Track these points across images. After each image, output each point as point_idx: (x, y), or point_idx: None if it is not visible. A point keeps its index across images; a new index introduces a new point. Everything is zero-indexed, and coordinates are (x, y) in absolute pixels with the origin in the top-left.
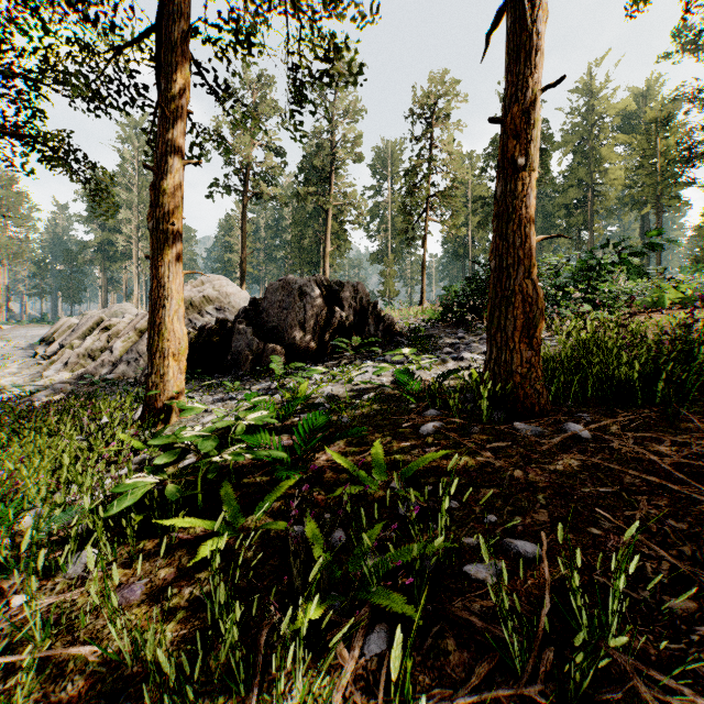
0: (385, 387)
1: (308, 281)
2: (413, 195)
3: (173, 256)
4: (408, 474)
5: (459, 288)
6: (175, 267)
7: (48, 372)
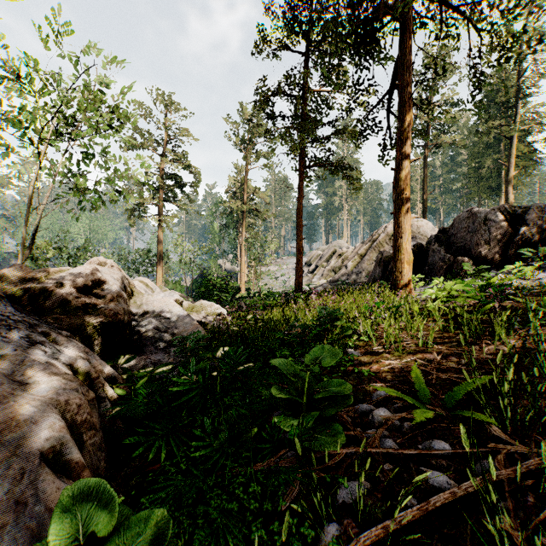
0: None
1: (491, 210)
2: None
3: (406, 211)
4: None
5: None
6: (407, 217)
7: (314, 279)
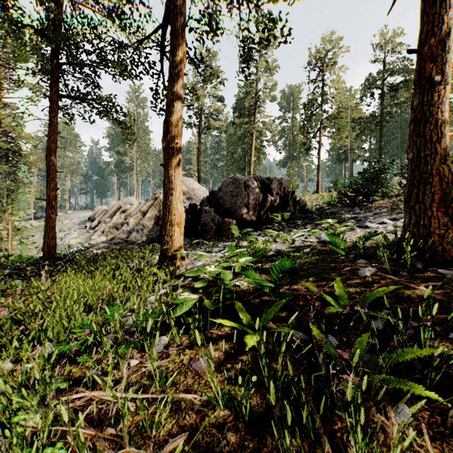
0: (316, 245)
1: (249, 178)
2: (311, 119)
3: (177, 163)
4: (368, 301)
5: (343, 182)
6: (178, 170)
7: (94, 236)
